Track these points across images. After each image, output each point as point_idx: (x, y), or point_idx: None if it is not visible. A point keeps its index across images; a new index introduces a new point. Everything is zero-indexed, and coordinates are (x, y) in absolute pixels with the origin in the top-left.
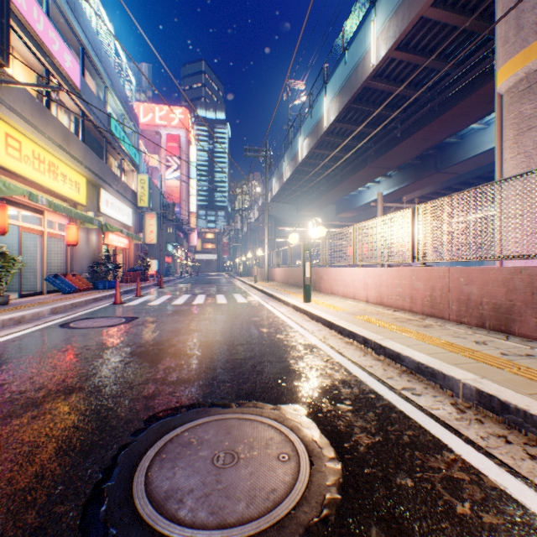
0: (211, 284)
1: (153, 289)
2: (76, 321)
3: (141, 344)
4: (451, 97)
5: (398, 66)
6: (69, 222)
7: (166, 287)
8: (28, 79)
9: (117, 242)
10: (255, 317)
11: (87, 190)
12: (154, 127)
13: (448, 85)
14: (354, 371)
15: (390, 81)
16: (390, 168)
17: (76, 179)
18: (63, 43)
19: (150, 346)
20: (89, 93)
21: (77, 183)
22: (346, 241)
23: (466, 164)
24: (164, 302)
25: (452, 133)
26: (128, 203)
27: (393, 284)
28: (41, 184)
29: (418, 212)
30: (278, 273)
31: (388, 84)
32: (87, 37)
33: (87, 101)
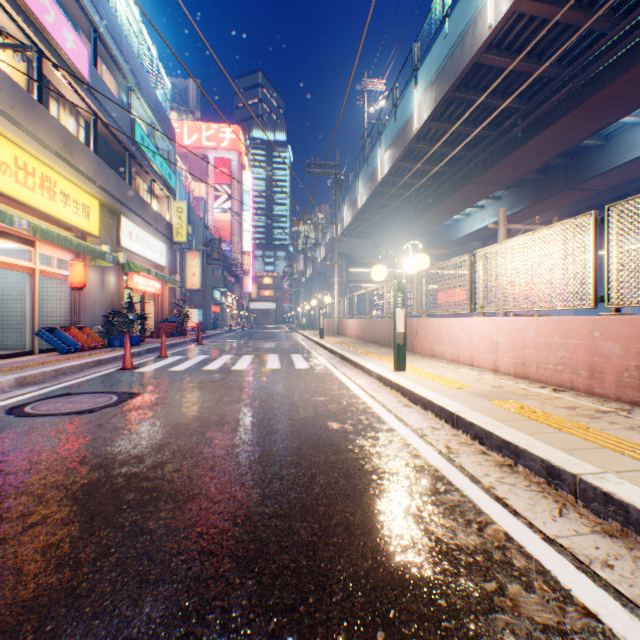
0: (265, 340)
1: (188, 346)
2: (41, 401)
3: (103, 459)
4: (606, 70)
5: (527, 28)
6: (74, 258)
7: (206, 343)
8: (11, 61)
9: (144, 286)
10: (319, 396)
11: (102, 216)
12: (201, 149)
13: (601, 52)
14: (573, 585)
15: (512, 54)
16: (503, 184)
17: (84, 201)
18: (61, 15)
19: (117, 465)
20: (103, 89)
21: (86, 206)
22: (435, 285)
23: (611, 176)
24: (193, 366)
25: (600, 128)
26: (160, 237)
27: (549, 344)
28: (28, 203)
29: (609, 218)
30: (351, 325)
31: (510, 58)
32: (100, 15)
33: (100, 100)
